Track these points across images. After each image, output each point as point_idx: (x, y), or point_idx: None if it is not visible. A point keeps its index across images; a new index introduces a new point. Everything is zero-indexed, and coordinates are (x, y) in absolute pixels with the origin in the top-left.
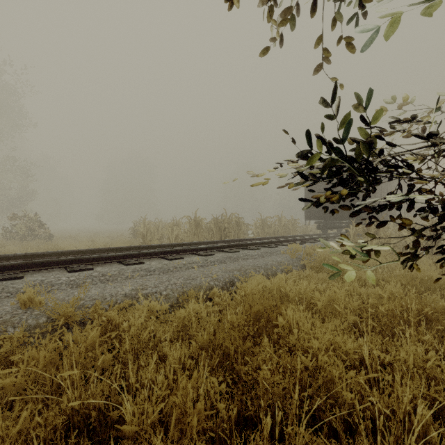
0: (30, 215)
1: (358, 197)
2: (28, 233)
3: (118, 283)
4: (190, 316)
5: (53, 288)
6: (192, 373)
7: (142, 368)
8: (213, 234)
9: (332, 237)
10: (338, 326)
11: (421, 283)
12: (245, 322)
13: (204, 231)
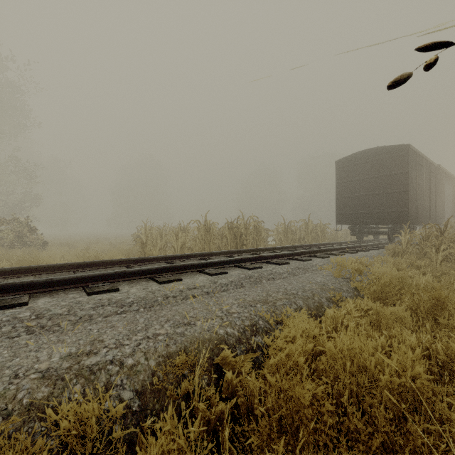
0: (20, 219)
1: None
2: (18, 239)
3: (56, 334)
4: None
5: None
6: None
7: None
8: (227, 242)
9: (372, 245)
10: None
11: None
12: None
13: (216, 238)
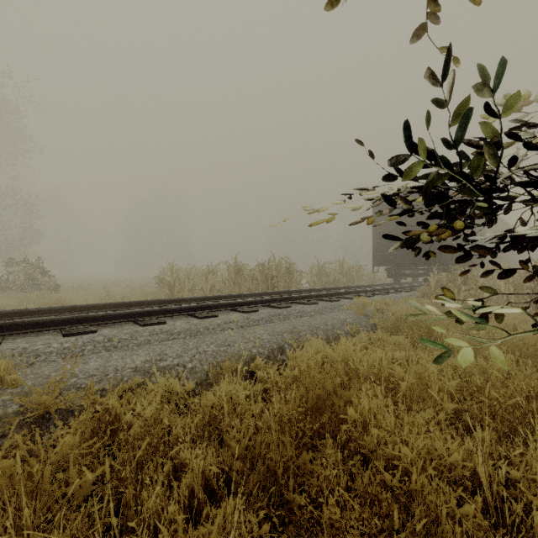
0: (30, 260)
1: (466, 234)
2: (29, 282)
3: (128, 351)
4: (221, 402)
5: (39, 359)
6: (222, 495)
7: (148, 487)
8: (257, 284)
9: (406, 287)
10: (431, 417)
11: (534, 351)
12: (299, 417)
13: (247, 280)
